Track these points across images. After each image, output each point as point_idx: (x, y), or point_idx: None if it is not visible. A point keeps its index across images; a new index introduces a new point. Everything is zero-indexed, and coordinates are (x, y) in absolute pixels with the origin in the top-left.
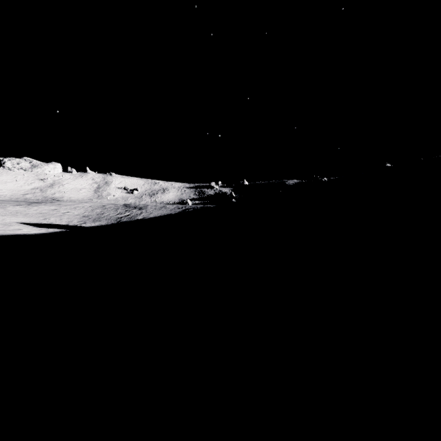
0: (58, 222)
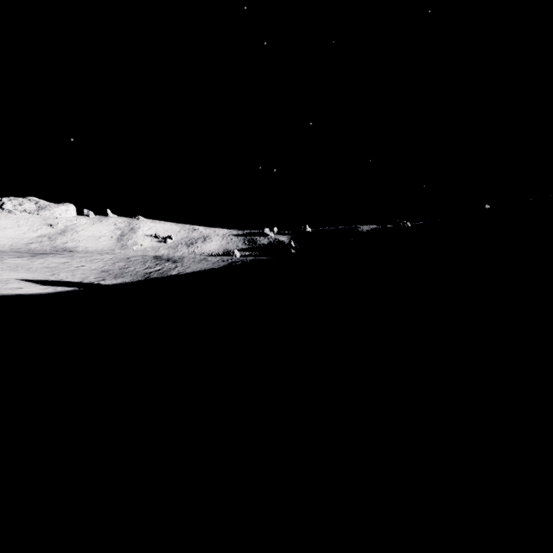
0: (69, 278)
